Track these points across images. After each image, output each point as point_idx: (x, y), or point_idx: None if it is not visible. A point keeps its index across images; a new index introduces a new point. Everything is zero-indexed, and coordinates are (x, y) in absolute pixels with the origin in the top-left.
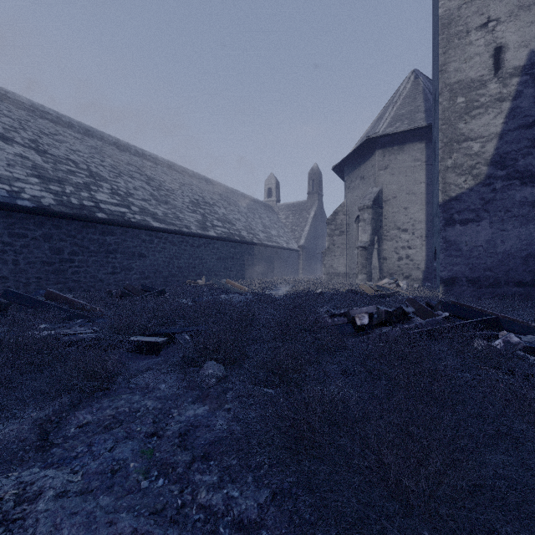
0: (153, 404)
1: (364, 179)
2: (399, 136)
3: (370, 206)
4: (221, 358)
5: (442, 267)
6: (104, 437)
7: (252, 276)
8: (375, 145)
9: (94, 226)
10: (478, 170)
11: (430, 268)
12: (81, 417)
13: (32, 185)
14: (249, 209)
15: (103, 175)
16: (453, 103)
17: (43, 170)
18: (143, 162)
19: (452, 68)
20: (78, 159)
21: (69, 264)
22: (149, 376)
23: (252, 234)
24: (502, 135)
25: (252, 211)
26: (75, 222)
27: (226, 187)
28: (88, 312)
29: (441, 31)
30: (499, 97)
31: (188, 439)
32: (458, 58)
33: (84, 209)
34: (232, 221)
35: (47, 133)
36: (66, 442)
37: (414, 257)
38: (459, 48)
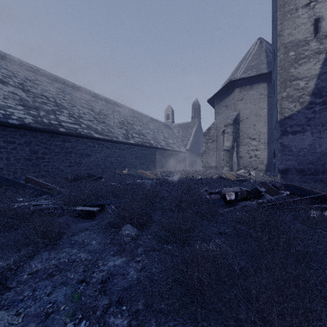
0: (85, 256)
1: (227, 107)
2: (250, 79)
3: (232, 123)
4: (135, 222)
5: (279, 162)
6: (45, 283)
7: (157, 168)
8: (235, 85)
9: (57, 136)
10: (303, 99)
11: (270, 163)
12: (33, 266)
13: (18, 110)
14: (155, 127)
15: (64, 105)
16: (287, 55)
17: (26, 101)
18: (89, 98)
19: (286, 33)
20: (49, 95)
21: (42, 160)
22: (84, 235)
23: (157, 142)
24: (320, 76)
25: (157, 128)
26: (46, 134)
27: (141, 113)
28: (51, 190)
29: (279, 9)
30: (317, 51)
31: (108, 285)
32: (290, 26)
33: (51, 126)
34: (145, 134)
35: (30, 79)
36: (18, 286)
37: (259, 156)
38: (290, 20)
